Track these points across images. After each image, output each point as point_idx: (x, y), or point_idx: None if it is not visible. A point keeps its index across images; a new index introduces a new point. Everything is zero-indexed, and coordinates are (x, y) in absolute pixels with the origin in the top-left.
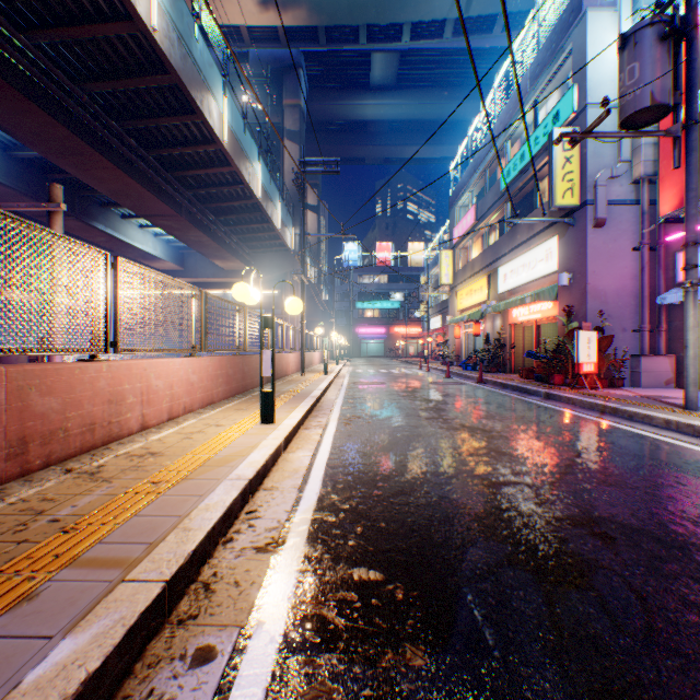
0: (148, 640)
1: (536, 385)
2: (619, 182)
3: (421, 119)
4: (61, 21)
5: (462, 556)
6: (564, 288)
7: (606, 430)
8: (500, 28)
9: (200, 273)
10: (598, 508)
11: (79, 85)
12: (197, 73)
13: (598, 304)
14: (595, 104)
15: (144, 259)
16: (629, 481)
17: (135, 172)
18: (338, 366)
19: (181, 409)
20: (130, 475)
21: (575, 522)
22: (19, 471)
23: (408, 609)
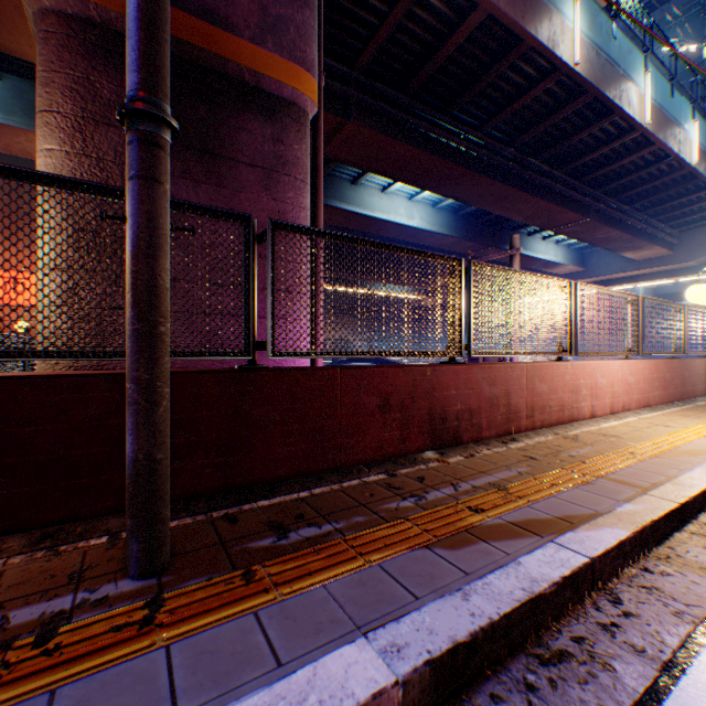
0: (671, 529)
1: None
2: None
3: None
4: (501, 107)
5: None
6: None
7: None
8: None
9: (602, 271)
10: None
11: (507, 146)
12: (613, 73)
13: None
14: None
15: (543, 268)
16: None
17: (545, 194)
18: None
19: (617, 406)
20: (602, 444)
21: None
22: (529, 426)
23: None
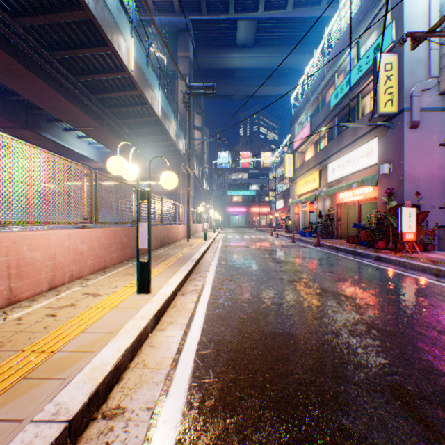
0: None
1: (364, 249)
2: (429, 93)
3: (271, 67)
4: None
5: None
6: (384, 175)
7: None
8: (326, 2)
9: None
10: None
11: (15, 19)
12: (107, 14)
13: (413, 187)
14: None
15: (82, 160)
16: None
17: (65, 92)
18: (215, 234)
19: (66, 277)
20: None
21: None
22: None
23: None
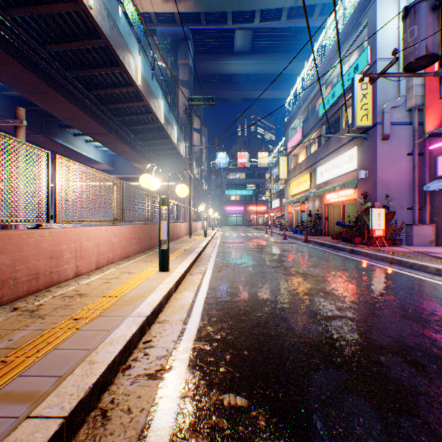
0: None
1: (343, 244)
2: (398, 110)
3: (266, 73)
4: (29, 2)
5: (308, 382)
6: (362, 180)
7: (396, 275)
8: (317, 14)
9: (125, 172)
10: (405, 338)
11: (42, 46)
12: (120, 39)
13: (385, 191)
14: (382, 59)
15: (89, 163)
16: (422, 315)
17: (80, 104)
18: (213, 231)
19: (105, 261)
20: (60, 312)
21: (391, 350)
22: None
23: (269, 438)
